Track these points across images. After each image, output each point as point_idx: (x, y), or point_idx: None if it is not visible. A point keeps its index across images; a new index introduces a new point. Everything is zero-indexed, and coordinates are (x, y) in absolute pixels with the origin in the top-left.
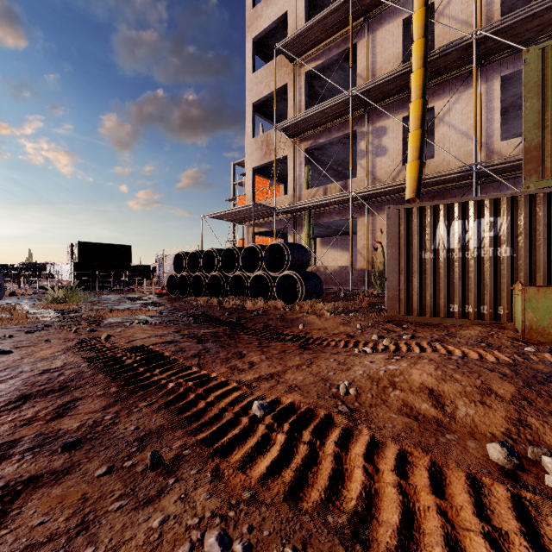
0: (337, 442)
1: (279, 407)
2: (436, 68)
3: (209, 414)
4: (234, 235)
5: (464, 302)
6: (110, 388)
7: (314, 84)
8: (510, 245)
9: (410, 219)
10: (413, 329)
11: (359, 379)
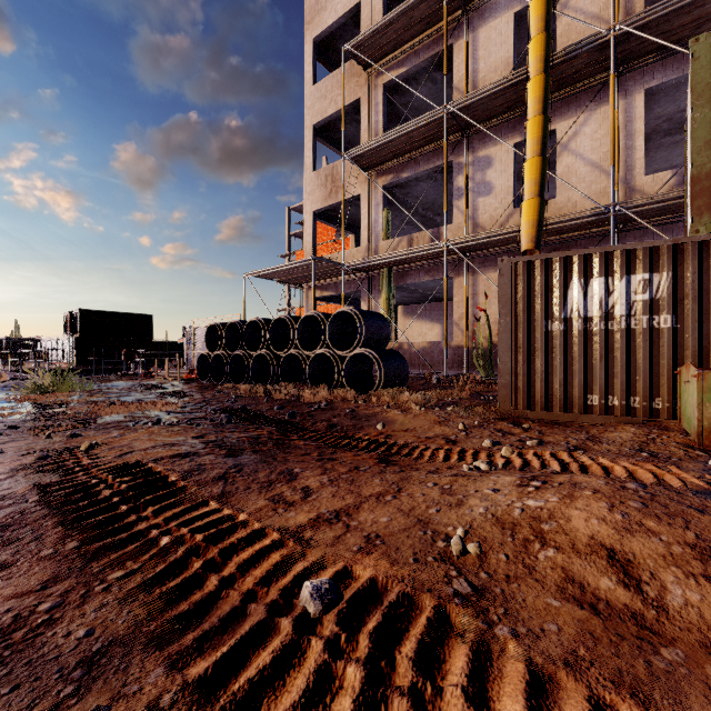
0: (467, 688)
1: (350, 587)
2: (560, 77)
3: (221, 606)
4: (289, 303)
5: (607, 391)
6: (68, 542)
7: (395, 100)
8: (671, 312)
9: (532, 276)
10: (538, 429)
11: (480, 524)
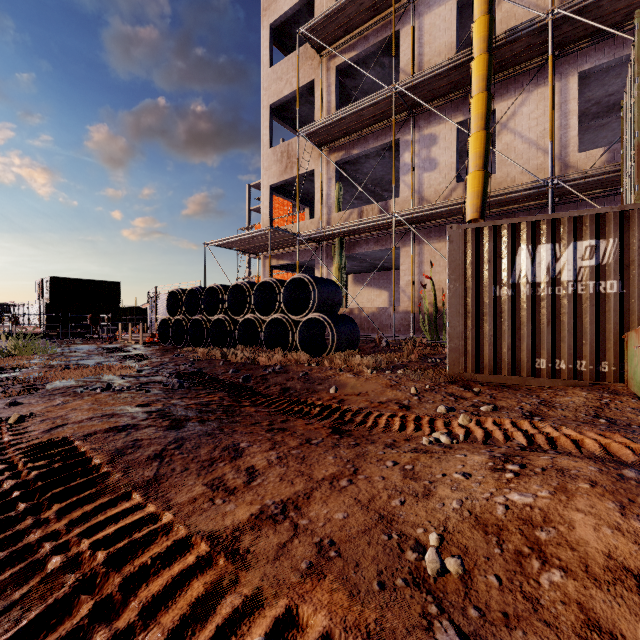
0: None
1: None
2: (500, 60)
3: None
4: (249, 271)
5: (554, 355)
6: None
7: (346, 83)
8: (618, 277)
9: (481, 243)
10: (489, 393)
11: (456, 526)
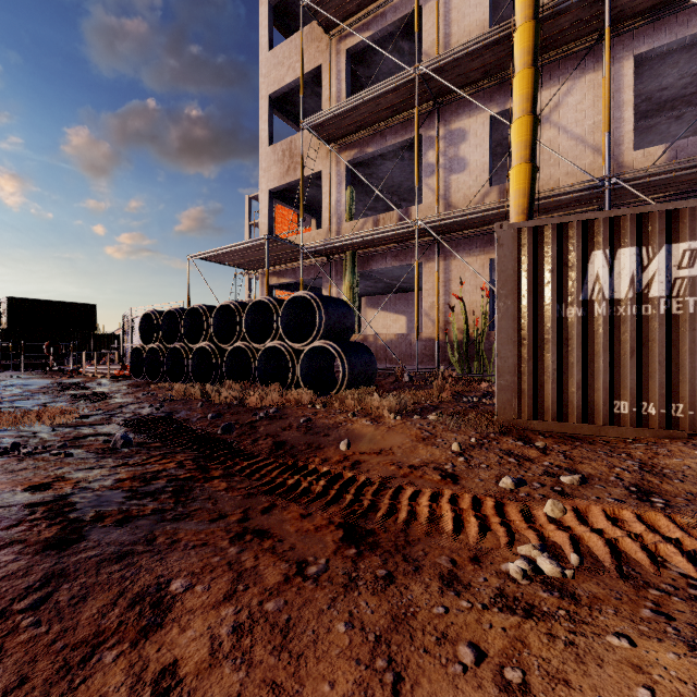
0: None
1: None
2: (543, 37)
3: None
4: (249, 294)
5: (640, 396)
6: None
7: (359, 72)
8: None
9: (540, 246)
10: (559, 450)
11: None
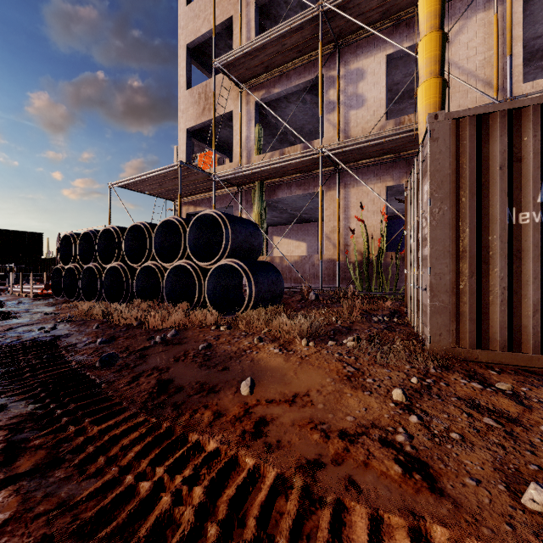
0: None
1: None
2: None
3: None
4: None
5: None
6: None
7: (267, 26)
8: None
9: (484, 139)
10: (540, 399)
11: None
